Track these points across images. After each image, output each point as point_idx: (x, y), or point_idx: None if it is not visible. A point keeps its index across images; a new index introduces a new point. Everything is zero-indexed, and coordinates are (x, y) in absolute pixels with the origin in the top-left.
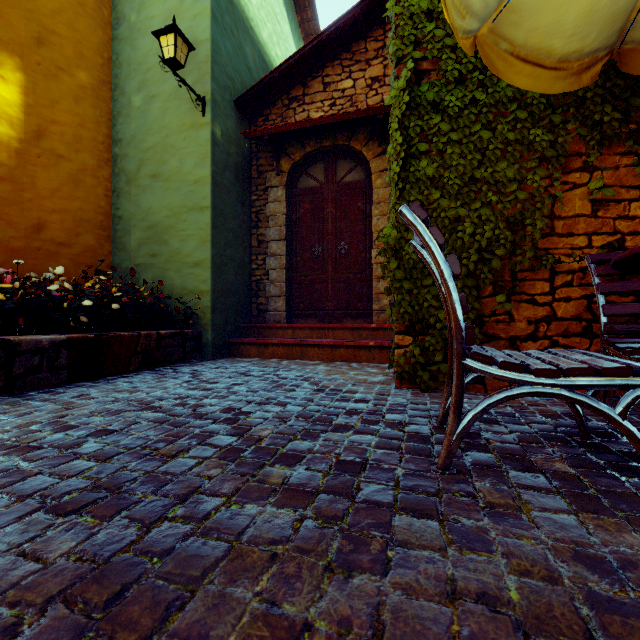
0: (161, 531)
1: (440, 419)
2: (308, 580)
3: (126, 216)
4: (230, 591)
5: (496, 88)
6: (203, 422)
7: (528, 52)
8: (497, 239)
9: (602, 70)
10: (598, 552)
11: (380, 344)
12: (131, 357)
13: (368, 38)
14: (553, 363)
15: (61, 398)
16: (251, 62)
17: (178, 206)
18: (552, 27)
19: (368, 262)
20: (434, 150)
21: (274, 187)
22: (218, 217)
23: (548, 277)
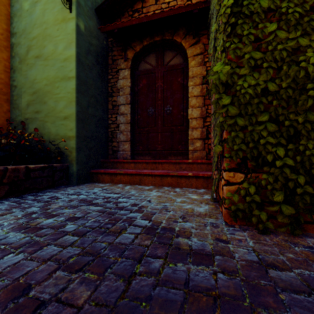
0: None
1: None
2: None
3: (19, 85)
4: None
5: None
6: None
7: None
8: None
9: None
10: None
11: (196, 174)
12: None
13: None
14: None
15: None
16: None
17: (53, 77)
18: None
19: (185, 118)
20: None
21: (122, 69)
22: (82, 85)
23: None
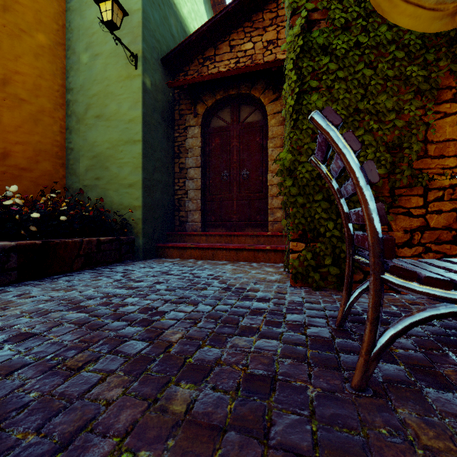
0: None
1: (338, 322)
2: None
3: (76, 148)
4: None
5: (377, 32)
6: (120, 324)
7: None
8: (378, 160)
9: None
10: None
11: (275, 248)
12: (74, 259)
13: (265, 10)
14: None
15: (3, 297)
16: (174, 31)
17: (116, 140)
18: None
19: (264, 184)
20: (323, 86)
21: (192, 126)
22: (148, 148)
23: (422, 193)
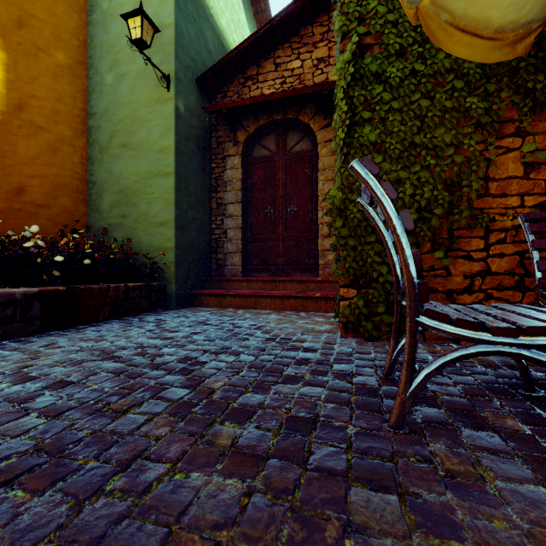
0: (94, 510)
1: (386, 370)
2: None
3: (99, 181)
4: None
5: (434, 60)
6: (159, 373)
7: (467, 23)
8: (435, 199)
9: (535, 41)
10: None
11: (325, 295)
12: (101, 307)
13: (314, 23)
14: (508, 320)
15: (30, 347)
16: (211, 46)
17: (145, 172)
18: None
19: (314, 222)
20: (377, 118)
21: (231, 156)
22: (181, 182)
23: (483, 235)
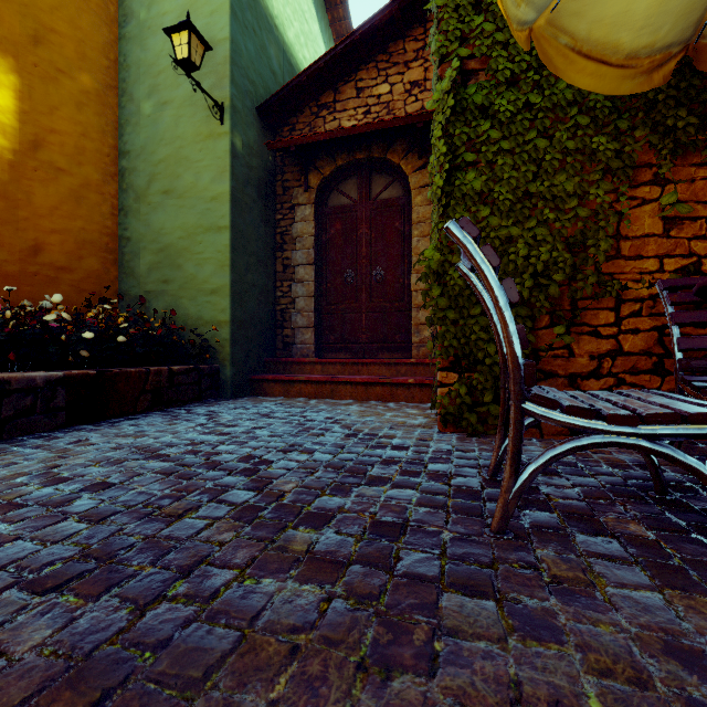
0: (157, 615)
1: (491, 470)
2: (336, 683)
3: (135, 237)
4: (238, 699)
5: (554, 90)
6: (217, 473)
7: (592, 47)
8: (555, 262)
9: (676, 68)
10: (693, 643)
11: (420, 381)
12: (139, 396)
13: (407, 37)
14: (628, 407)
15: (56, 444)
16: (276, 65)
17: (193, 226)
18: (620, 18)
19: (407, 289)
20: (483, 161)
21: (301, 205)
22: (238, 238)
23: (613, 306)
